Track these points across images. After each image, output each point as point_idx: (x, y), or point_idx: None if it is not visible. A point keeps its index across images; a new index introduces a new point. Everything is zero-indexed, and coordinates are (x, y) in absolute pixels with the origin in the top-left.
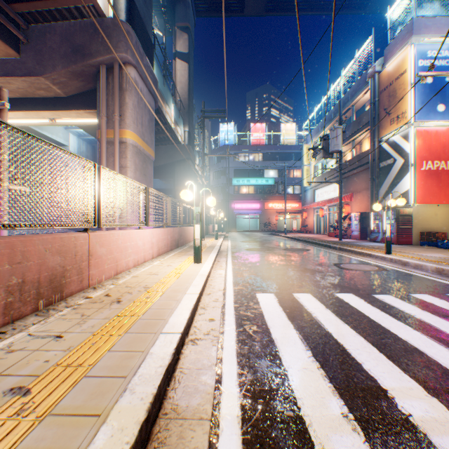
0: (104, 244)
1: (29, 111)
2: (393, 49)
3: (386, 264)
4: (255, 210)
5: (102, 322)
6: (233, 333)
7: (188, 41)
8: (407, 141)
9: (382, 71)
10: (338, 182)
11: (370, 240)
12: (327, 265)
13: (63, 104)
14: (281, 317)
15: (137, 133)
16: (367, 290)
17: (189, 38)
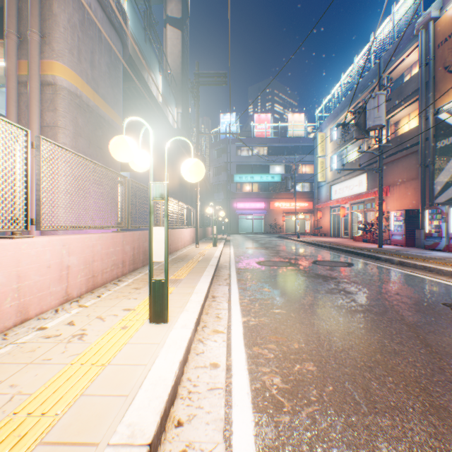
0: None
1: None
2: None
3: None
4: (259, 209)
5: None
6: None
7: (181, 3)
8: None
9: (442, 15)
10: (377, 170)
11: (424, 248)
12: (442, 312)
13: None
14: None
15: (80, 74)
16: None
17: None
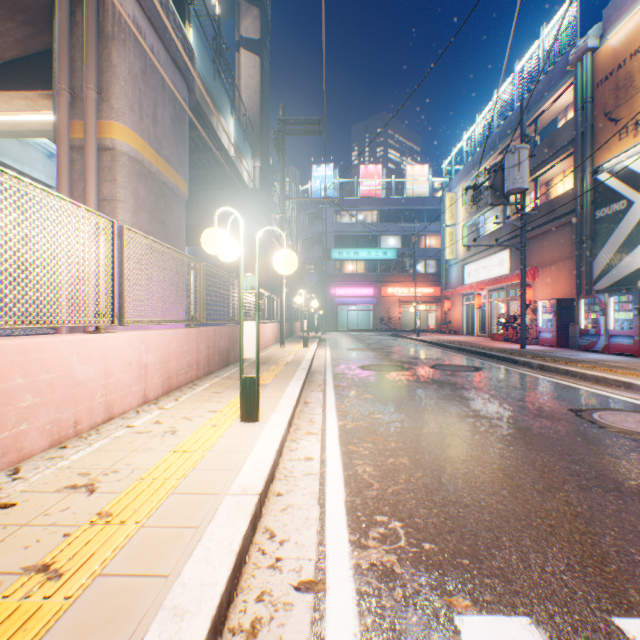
0: None
1: None
2: (624, 3)
3: None
4: (366, 297)
5: None
6: None
7: (260, 19)
8: None
9: (602, 46)
10: (519, 246)
11: (578, 349)
12: (562, 417)
13: None
14: None
15: (142, 134)
16: None
17: (261, 15)
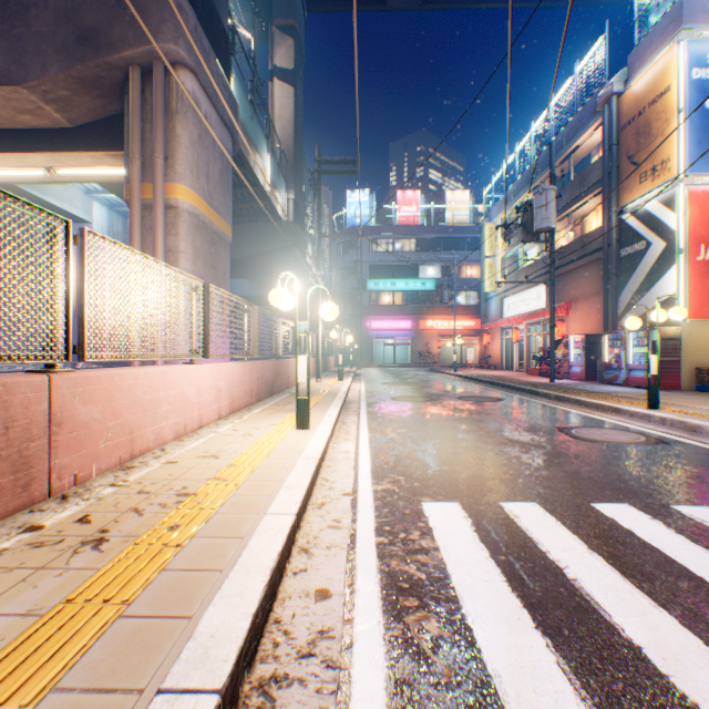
0: (95, 398)
1: (7, 154)
2: (644, 53)
3: (657, 430)
4: (403, 331)
5: (8, 631)
6: (379, 649)
7: (294, 49)
8: (673, 210)
9: (625, 91)
10: (548, 283)
11: (603, 382)
12: (546, 431)
13: (67, 141)
14: (493, 582)
15: (199, 192)
16: (656, 494)
17: (295, 44)
